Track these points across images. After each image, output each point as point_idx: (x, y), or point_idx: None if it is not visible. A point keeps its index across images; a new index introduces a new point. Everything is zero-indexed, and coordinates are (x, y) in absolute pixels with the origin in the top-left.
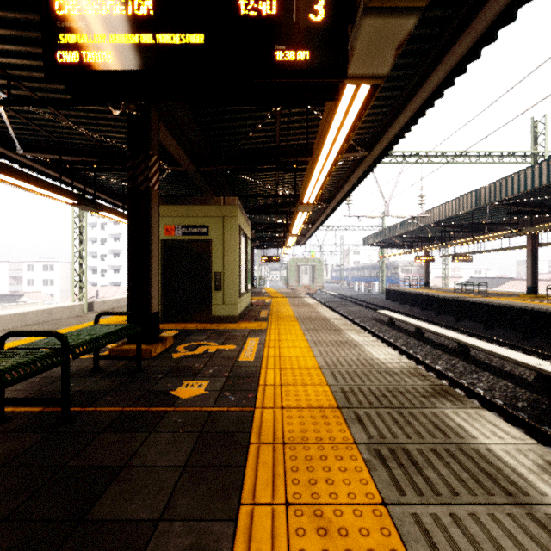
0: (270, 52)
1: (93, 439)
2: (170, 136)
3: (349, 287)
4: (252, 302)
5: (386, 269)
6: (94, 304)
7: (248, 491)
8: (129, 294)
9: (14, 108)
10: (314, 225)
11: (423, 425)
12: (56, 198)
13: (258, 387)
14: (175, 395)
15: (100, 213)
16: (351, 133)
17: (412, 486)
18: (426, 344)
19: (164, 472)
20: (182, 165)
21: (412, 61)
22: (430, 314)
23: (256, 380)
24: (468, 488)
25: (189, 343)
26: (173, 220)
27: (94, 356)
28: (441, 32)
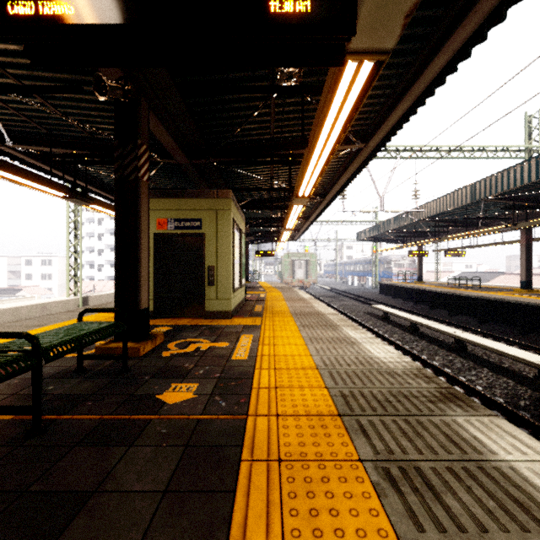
0: (264, 3)
1: (64, 455)
2: (161, 126)
3: (343, 281)
4: (247, 297)
5: (379, 263)
6: (89, 298)
7: (237, 525)
8: (117, 290)
9: (1, 97)
10: (309, 219)
11: (434, 437)
12: (46, 191)
13: (251, 391)
14: (161, 400)
15: (92, 207)
16: (350, 118)
17: (432, 519)
18: (422, 339)
19: (141, 499)
20: (174, 157)
21: (413, 47)
22: (424, 308)
23: (249, 383)
24: (498, 522)
25: (181, 341)
26: (165, 214)
27: (77, 356)
28: (444, 14)
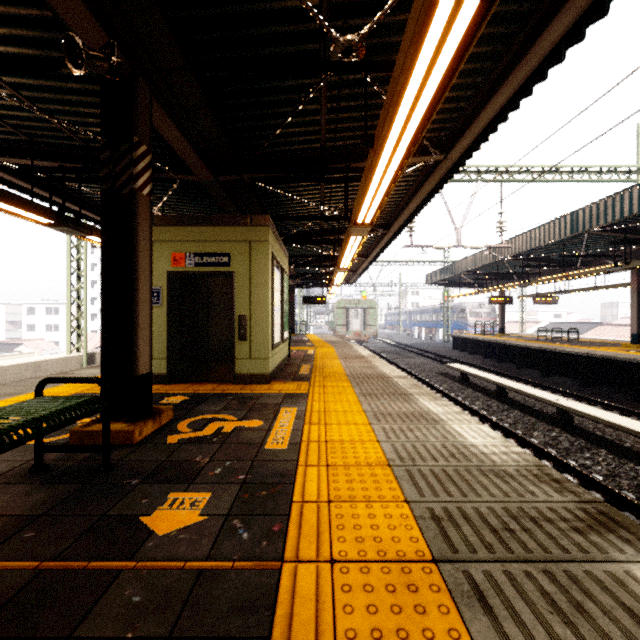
0: None
1: None
2: (172, 124)
3: (408, 333)
4: (291, 354)
5: (451, 312)
6: (96, 355)
7: None
8: (104, 348)
9: None
10: (368, 258)
11: (609, 615)
12: (24, 216)
13: (291, 508)
14: (146, 527)
15: (91, 239)
16: (439, 95)
17: None
18: (513, 408)
19: None
20: (194, 172)
21: (519, 8)
22: (510, 367)
23: (288, 491)
24: None
25: (197, 417)
26: (183, 246)
27: (34, 448)
28: None
